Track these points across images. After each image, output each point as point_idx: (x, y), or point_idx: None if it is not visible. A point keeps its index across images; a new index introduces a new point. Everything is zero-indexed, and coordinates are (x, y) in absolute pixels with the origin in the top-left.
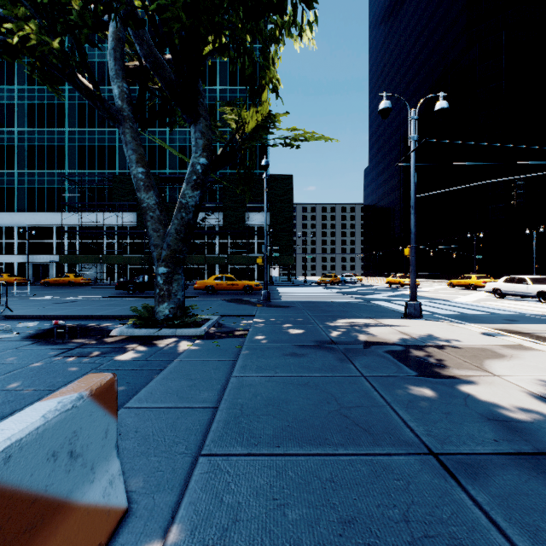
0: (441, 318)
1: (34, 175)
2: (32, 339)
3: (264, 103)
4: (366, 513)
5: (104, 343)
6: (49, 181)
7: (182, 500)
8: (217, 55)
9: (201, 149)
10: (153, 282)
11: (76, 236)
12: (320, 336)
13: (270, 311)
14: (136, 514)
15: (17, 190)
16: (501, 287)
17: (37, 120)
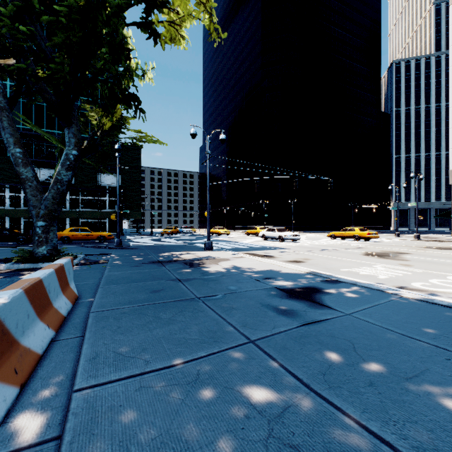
0: (224, 250)
1: None
2: None
3: (117, 110)
4: (153, 288)
5: None
6: None
7: (97, 293)
8: None
9: (74, 145)
10: (3, 234)
11: None
12: (152, 259)
13: (122, 251)
14: (82, 297)
15: None
16: (265, 234)
17: None
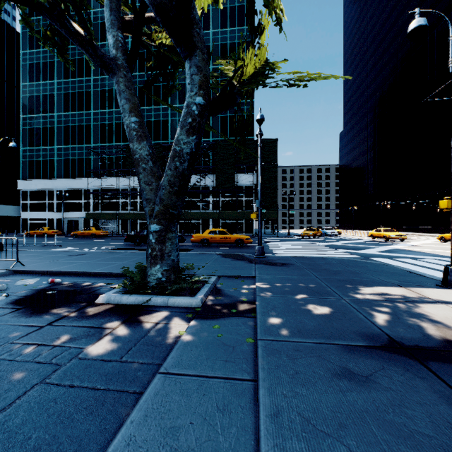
0: None
1: (68, 149)
2: (14, 305)
3: (262, 49)
4: None
5: (83, 317)
6: (79, 153)
7: None
8: (214, 3)
9: (197, 86)
10: None
11: (99, 197)
12: (360, 322)
13: (270, 271)
14: None
15: (56, 162)
16: None
17: (71, 106)
